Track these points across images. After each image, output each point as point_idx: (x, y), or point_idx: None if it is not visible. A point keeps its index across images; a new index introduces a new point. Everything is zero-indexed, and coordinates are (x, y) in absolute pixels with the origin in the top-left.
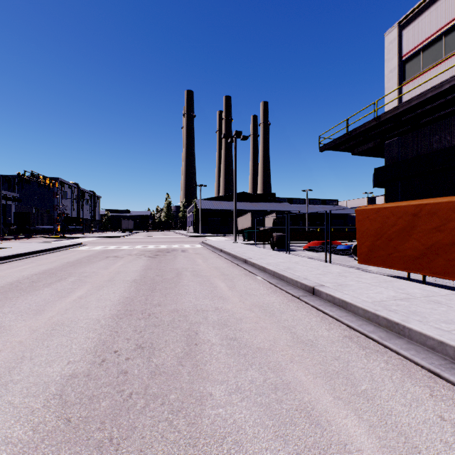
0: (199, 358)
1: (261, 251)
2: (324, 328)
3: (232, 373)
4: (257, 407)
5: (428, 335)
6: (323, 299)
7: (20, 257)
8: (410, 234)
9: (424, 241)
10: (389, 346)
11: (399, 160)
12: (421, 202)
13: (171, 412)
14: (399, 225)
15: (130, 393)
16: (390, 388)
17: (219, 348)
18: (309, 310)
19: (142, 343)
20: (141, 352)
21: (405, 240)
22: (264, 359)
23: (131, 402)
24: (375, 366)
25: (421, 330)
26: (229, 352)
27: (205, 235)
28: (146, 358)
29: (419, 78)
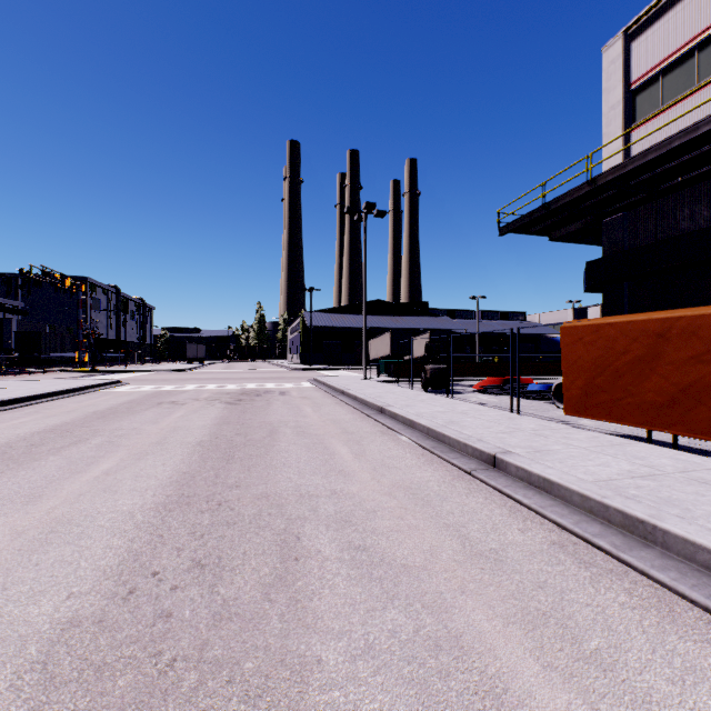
0: (300, 586)
1: (407, 393)
2: (516, 527)
3: (358, 616)
4: (403, 688)
5: (699, 543)
6: (510, 476)
7: (18, 404)
8: (652, 368)
9: (676, 378)
10: (630, 562)
11: (625, 248)
12: (670, 314)
13: (245, 699)
14: (633, 351)
15: (172, 658)
16: (642, 646)
17: (336, 565)
18: (489, 494)
19: (203, 558)
20: (199, 574)
21: (644, 377)
22: (414, 587)
23: (172, 678)
24: (610, 601)
25: (685, 534)
26: (354, 575)
27: (317, 368)
28: (207, 587)
29: (658, 118)
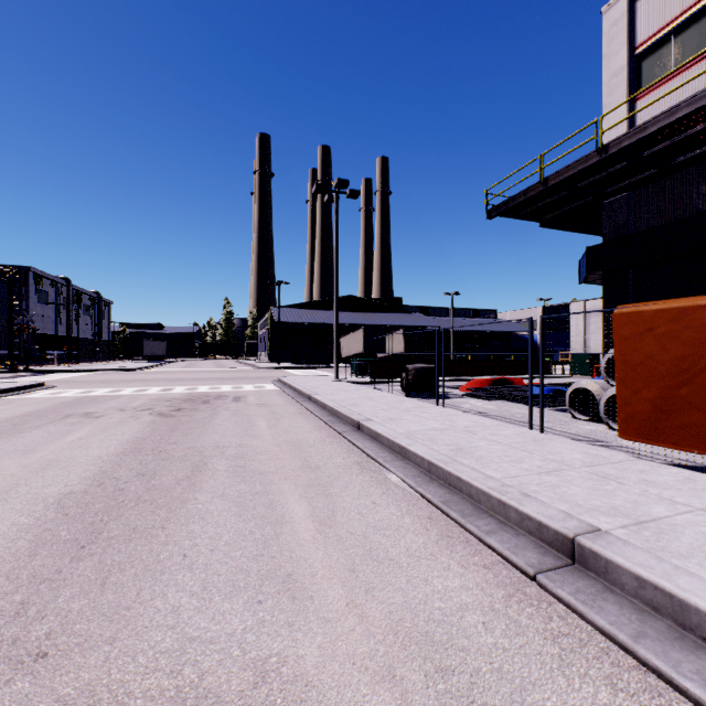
0: None
1: (388, 399)
2: None
3: None
4: None
5: None
6: (620, 591)
7: None
8: None
9: None
10: None
11: (630, 233)
12: None
13: None
14: None
15: None
16: None
17: None
18: (608, 664)
19: None
20: None
21: None
22: None
23: None
24: None
25: None
26: None
27: (286, 366)
28: None
29: (670, 84)
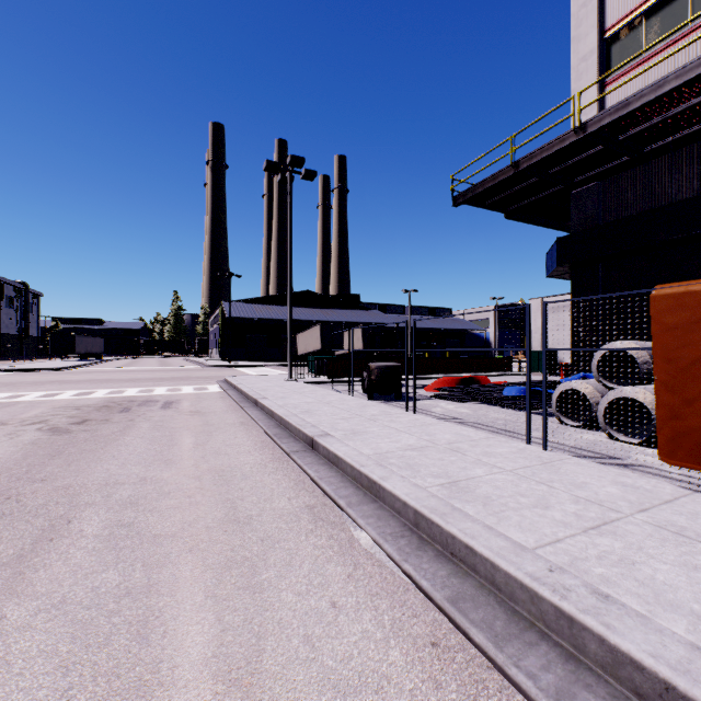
0: None
1: (348, 404)
2: None
3: None
4: None
5: None
6: None
7: None
8: None
9: None
10: None
11: (599, 224)
12: None
13: None
14: None
15: None
16: None
17: None
18: None
19: None
20: None
21: None
22: None
23: None
24: None
25: None
26: None
27: (237, 365)
28: None
29: (641, 68)
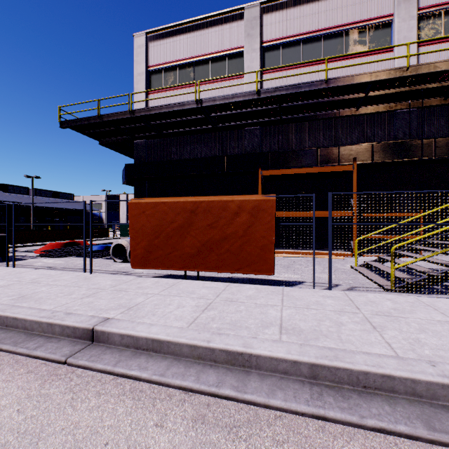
0: None
1: None
2: (152, 423)
3: None
4: None
5: (280, 357)
6: (114, 346)
7: None
8: (189, 232)
9: (201, 238)
10: (255, 401)
11: (146, 161)
12: (197, 199)
13: None
14: (178, 221)
15: None
16: None
17: None
18: (100, 385)
19: None
20: None
21: (184, 238)
22: None
23: None
24: None
25: (271, 353)
26: None
27: None
28: None
29: (162, 94)
